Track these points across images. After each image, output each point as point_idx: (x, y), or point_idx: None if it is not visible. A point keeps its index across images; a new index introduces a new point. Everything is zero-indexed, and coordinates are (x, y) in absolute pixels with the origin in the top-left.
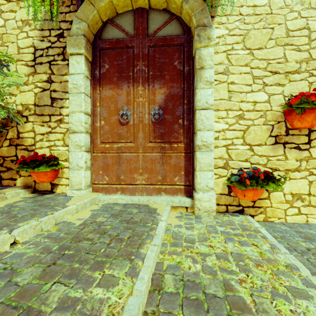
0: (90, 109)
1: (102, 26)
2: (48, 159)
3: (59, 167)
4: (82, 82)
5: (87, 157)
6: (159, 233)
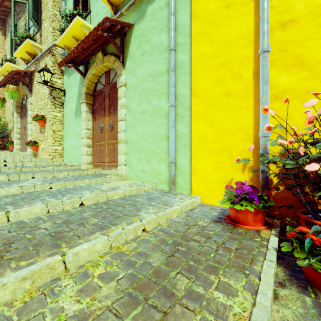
0: (20, 127)
1: (22, 100)
2: (11, 142)
3: (12, 144)
4: (15, 119)
5: (18, 141)
6: (1, 153)
